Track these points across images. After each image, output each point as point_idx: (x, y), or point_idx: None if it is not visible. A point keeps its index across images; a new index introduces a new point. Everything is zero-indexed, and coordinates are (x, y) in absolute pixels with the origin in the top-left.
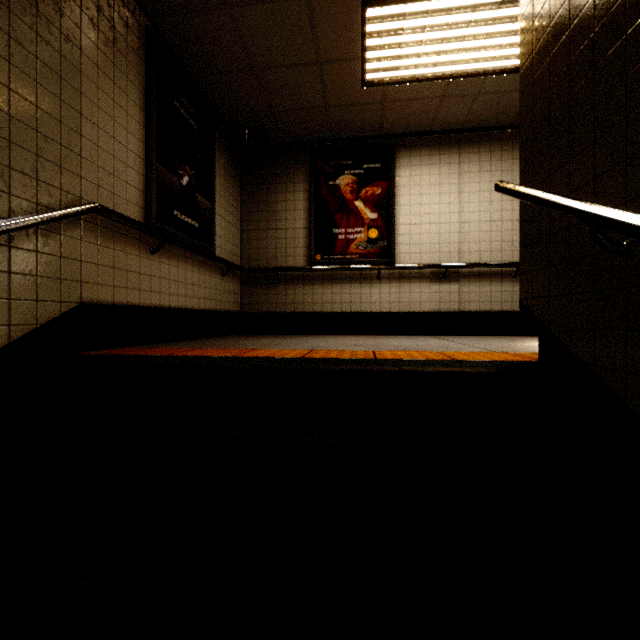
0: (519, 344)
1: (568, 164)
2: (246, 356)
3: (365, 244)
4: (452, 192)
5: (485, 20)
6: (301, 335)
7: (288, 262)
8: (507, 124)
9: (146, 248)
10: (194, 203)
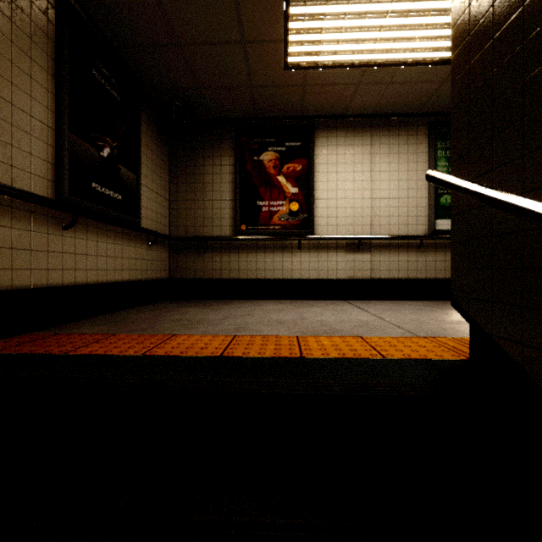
0: (430, 317)
1: (521, 159)
2: (159, 354)
3: (287, 216)
4: (365, 171)
5: (401, 11)
6: (227, 300)
7: (215, 231)
8: (412, 112)
9: (57, 224)
10: (117, 175)
